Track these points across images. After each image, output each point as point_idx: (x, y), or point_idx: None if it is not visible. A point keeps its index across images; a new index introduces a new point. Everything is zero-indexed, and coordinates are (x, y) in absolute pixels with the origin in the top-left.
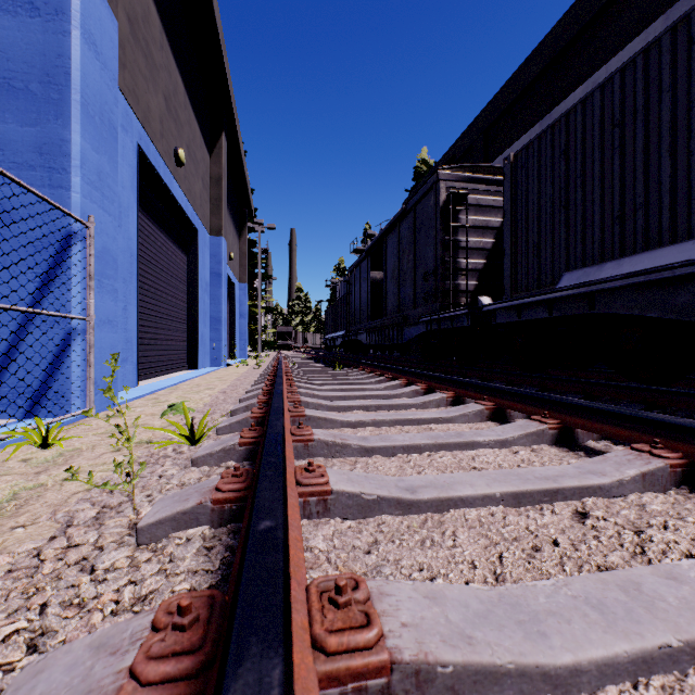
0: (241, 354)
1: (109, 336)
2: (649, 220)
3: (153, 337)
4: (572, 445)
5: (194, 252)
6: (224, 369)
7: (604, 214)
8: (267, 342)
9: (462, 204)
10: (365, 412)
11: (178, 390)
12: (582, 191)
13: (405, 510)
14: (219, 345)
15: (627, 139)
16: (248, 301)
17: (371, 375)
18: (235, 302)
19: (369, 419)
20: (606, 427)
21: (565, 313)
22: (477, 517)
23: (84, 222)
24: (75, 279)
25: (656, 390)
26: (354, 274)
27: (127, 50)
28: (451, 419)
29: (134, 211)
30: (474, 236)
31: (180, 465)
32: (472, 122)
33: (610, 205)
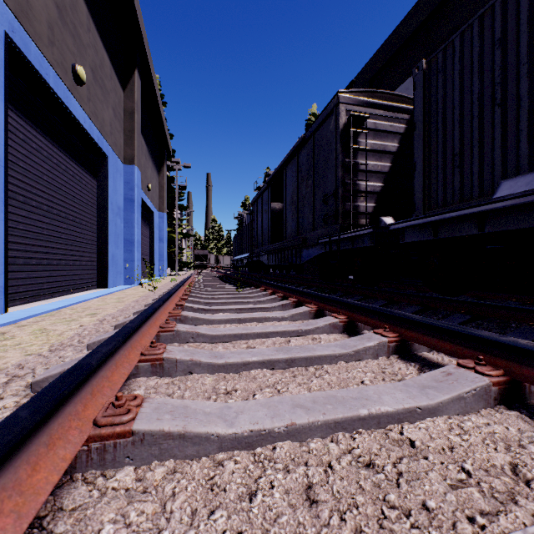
0: (160, 273)
1: None
2: None
3: (46, 256)
4: None
5: (104, 176)
6: (134, 288)
7: None
8: (184, 263)
9: (361, 128)
10: (269, 372)
11: (52, 317)
12: (529, 80)
13: None
14: (132, 265)
15: None
16: (167, 228)
17: (274, 297)
18: (154, 228)
19: (281, 426)
20: None
21: (504, 227)
22: None
23: None
24: None
25: None
26: (257, 203)
27: None
28: (436, 409)
29: None
30: (372, 159)
31: None
32: (358, 74)
33: None
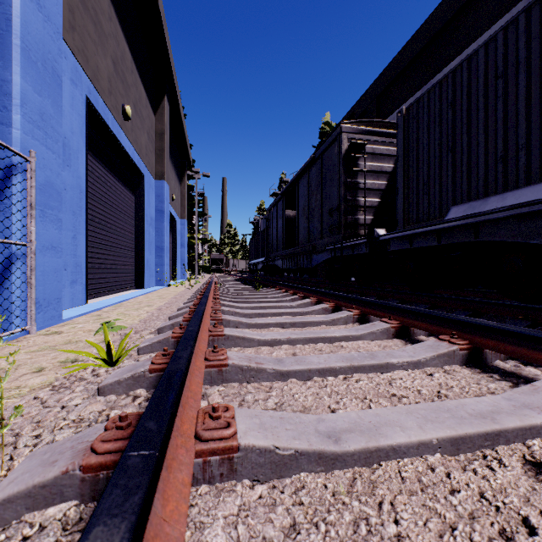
0: (182, 276)
1: (52, 260)
2: (531, 159)
3: (103, 262)
4: (482, 365)
5: (141, 192)
6: (165, 289)
7: (488, 155)
8: (203, 267)
9: (360, 152)
10: (280, 328)
11: (121, 307)
12: (468, 136)
13: (328, 466)
14: (162, 269)
15: (509, 88)
16: (187, 234)
17: (286, 294)
18: (176, 234)
19: (284, 338)
20: (521, 350)
21: (452, 241)
22: (415, 474)
23: (24, 156)
24: (15, 208)
25: (539, 308)
26: (272, 212)
27: (76, 15)
28: (360, 337)
29: (83, 154)
30: (370, 179)
31: (90, 391)
32: (367, 90)
33: (494, 147)
